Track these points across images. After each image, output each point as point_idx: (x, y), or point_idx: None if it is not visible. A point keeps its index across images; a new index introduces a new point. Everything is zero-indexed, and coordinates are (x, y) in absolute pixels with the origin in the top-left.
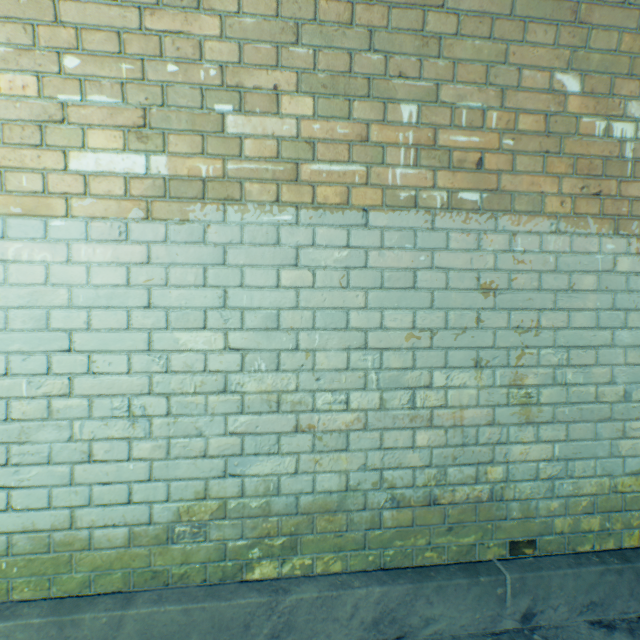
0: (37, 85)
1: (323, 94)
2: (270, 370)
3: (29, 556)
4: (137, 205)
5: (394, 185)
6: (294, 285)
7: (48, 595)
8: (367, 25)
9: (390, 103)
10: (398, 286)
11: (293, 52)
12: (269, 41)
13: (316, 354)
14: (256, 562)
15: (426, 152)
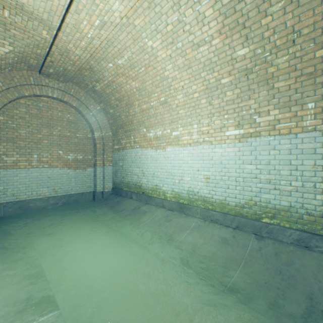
0: (220, 122)
1: (281, 108)
2: (267, 174)
3: (218, 204)
4: (237, 140)
5: (306, 126)
6: (273, 154)
7: (221, 211)
8: (294, 88)
9: (303, 104)
10: (308, 153)
11: (272, 101)
12: (266, 100)
13: (280, 171)
14: (263, 218)
15: (318, 114)
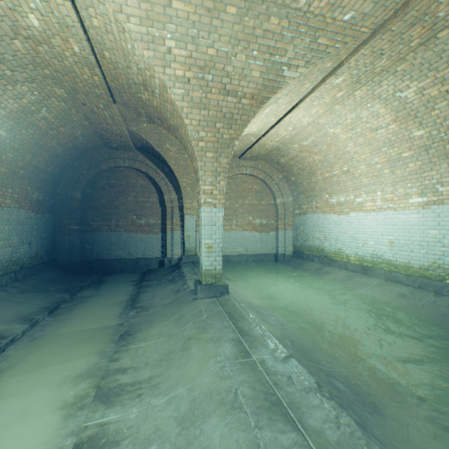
0: (403, 190)
1: None
2: None
3: (402, 266)
4: (420, 207)
5: None
6: None
7: (405, 274)
8: None
9: None
10: None
11: None
12: (447, 172)
13: None
14: (446, 279)
15: None
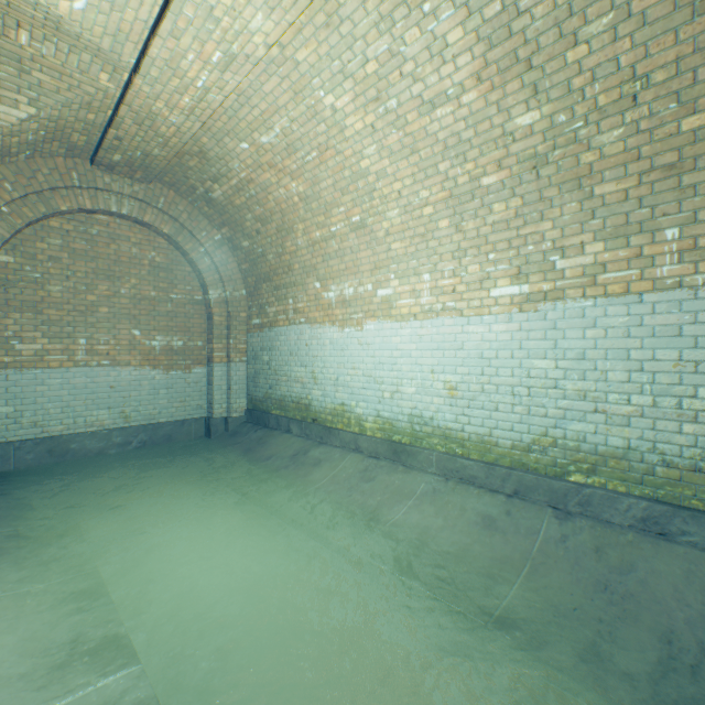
0: (479, 267)
1: (609, 239)
2: (579, 380)
3: (475, 443)
4: (515, 307)
5: (661, 277)
6: (593, 337)
7: (481, 460)
8: (636, 197)
9: (656, 232)
10: (666, 335)
11: (590, 224)
12: (577, 223)
13: (607, 373)
14: (571, 473)
15: (687, 253)
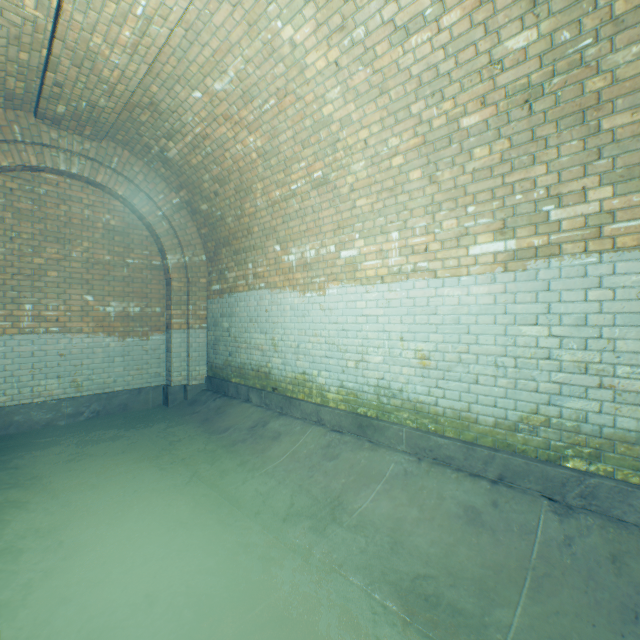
0: (456, 222)
1: (620, 181)
2: (579, 349)
3: (451, 419)
4: (499, 266)
5: None
6: (597, 299)
7: (458, 438)
8: None
9: None
10: None
11: (595, 165)
12: (578, 164)
13: (615, 341)
14: (569, 457)
15: None
